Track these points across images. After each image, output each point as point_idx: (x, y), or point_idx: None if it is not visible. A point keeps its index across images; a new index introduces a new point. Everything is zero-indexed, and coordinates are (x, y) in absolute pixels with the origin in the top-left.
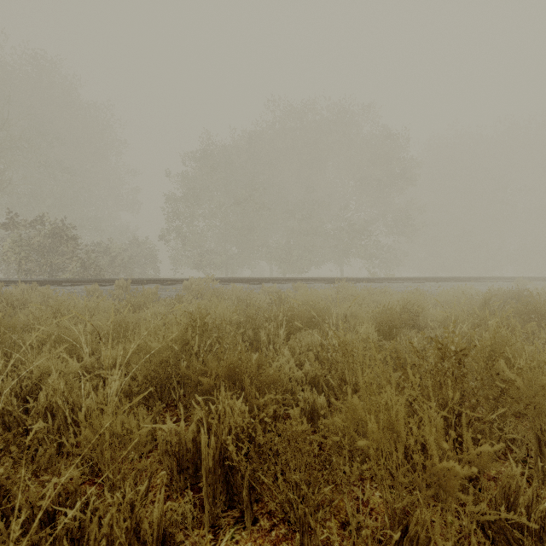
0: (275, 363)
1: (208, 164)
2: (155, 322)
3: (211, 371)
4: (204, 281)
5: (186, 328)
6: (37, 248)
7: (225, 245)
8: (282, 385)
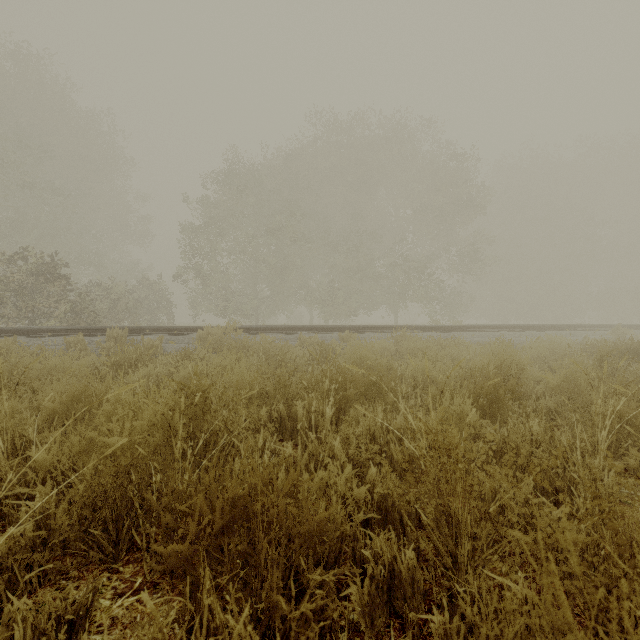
0: (319, 474)
1: (234, 186)
2: (127, 397)
3: (194, 512)
4: (223, 330)
5: (173, 409)
6: (13, 288)
7: (255, 286)
8: (335, 526)
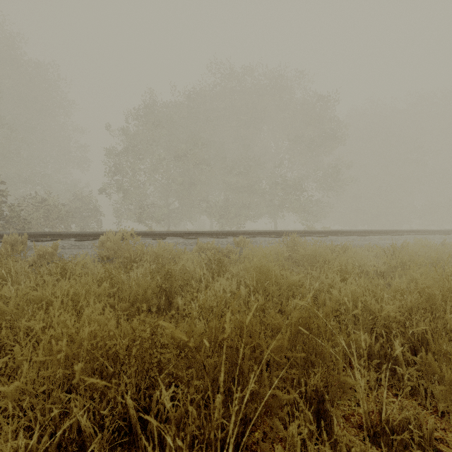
0: None
1: (149, 119)
2: None
3: None
4: (120, 236)
5: None
6: None
7: (167, 199)
8: None
